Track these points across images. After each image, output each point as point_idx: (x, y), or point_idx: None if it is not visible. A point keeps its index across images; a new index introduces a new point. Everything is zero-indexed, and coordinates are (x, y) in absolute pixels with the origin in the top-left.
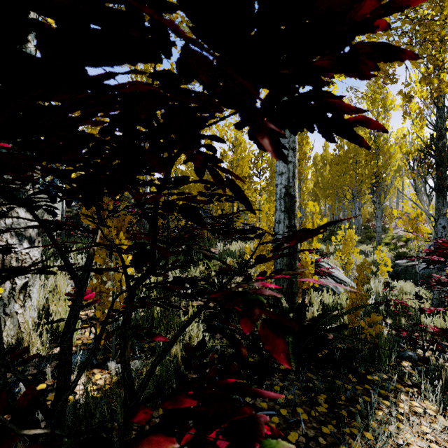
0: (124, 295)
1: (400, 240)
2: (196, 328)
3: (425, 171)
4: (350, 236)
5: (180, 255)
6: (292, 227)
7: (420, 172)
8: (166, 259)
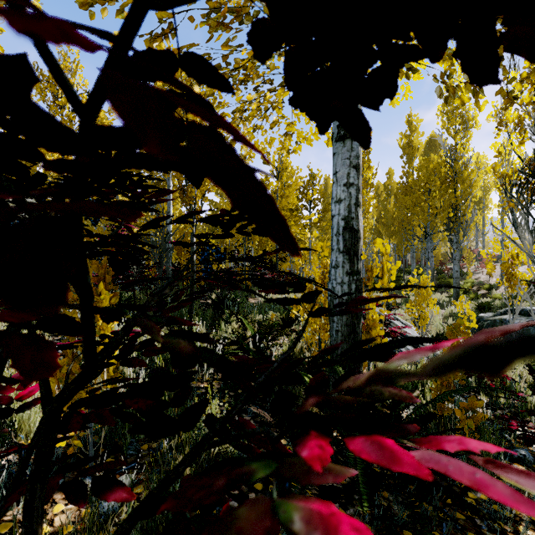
0: (105, 378)
1: (482, 287)
2: None
3: (528, 199)
4: (424, 284)
5: (208, 308)
6: (355, 274)
7: (521, 200)
8: (190, 313)
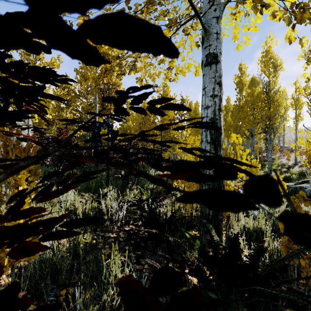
0: None
1: (284, 167)
2: (120, 273)
3: None
4: (255, 165)
5: (119, 180)
6: None
7: None
8: (107, 184)
